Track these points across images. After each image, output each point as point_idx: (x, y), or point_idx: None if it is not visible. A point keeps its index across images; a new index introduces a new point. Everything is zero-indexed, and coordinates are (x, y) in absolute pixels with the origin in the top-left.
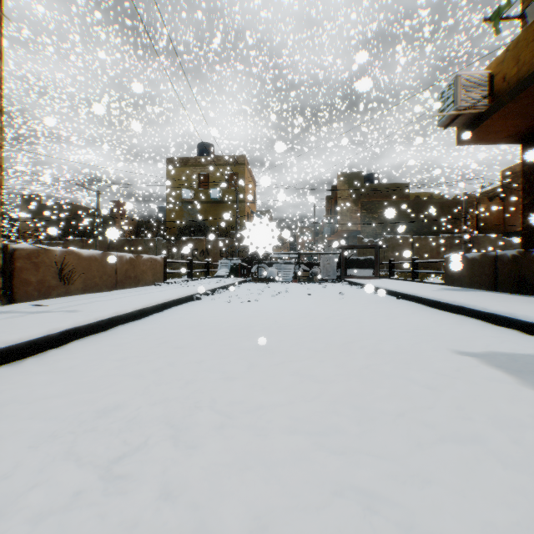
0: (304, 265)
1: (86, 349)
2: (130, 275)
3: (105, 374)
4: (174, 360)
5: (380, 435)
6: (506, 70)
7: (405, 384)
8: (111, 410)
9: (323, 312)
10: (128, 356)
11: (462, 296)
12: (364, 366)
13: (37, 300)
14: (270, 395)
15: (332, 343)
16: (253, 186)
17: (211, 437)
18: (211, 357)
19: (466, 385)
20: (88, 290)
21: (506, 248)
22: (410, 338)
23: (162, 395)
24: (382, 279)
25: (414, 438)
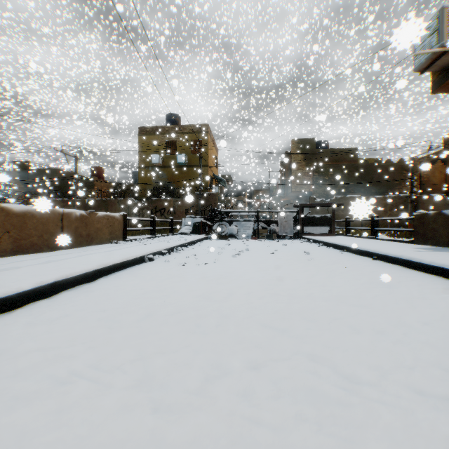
0: (262, 223)
1: None
2: (81, 233)
3: None
4: None
5: None
6: None
7: None
8: None
9: (299, 283)
10: None
11: None
12: None
13: None
14: None
15: (354, 375)
16: (215, 152)
17: None
18: None
19: None
20: (21, 251)
21: (448, 207)
22: None
23: None
24: (339, 236)
25: None
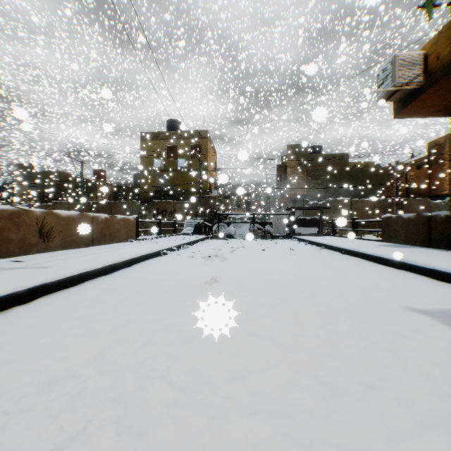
0: (258, 224)
1: (52, 305)
2: (105, 233)
3: (63, 334)
4: (134, 317)
5: (350, 418)
6: (439, 50)
7: (365, 347)
8: (58, 379)
9: (276, 267)
10: (90, 314)
11: (401, 252)
12: (320, 325)
13: (18, 256)
14: (228, 362)
15: (287, 299)
16: (214, 156)
17: (160, 421)
18: (170, 315)
19: (429, 348)
20: (66, 247)
21: (431, 209)
22: (360, 294)
23: (115, 360)
24: (326, 236)
25: (389, 422)
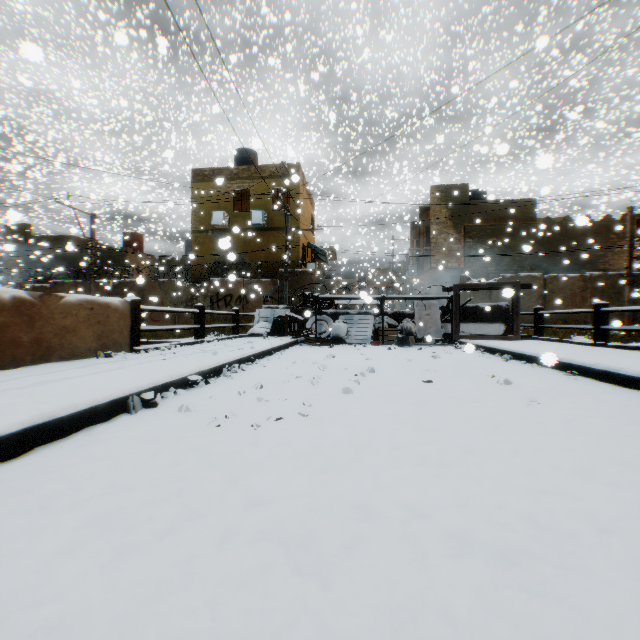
0: (388, 317)
1: None
2: (18, 339)
3: None
4: None
5: None
6: None
7: None
8: None
9: None
10: None
11: None
12: None
13: None
14: None
15: None
16: (311, 210)
17: None
18: None
19: None
20: None
21: None
22: None
23: None
24: (524, 340)
25: None
